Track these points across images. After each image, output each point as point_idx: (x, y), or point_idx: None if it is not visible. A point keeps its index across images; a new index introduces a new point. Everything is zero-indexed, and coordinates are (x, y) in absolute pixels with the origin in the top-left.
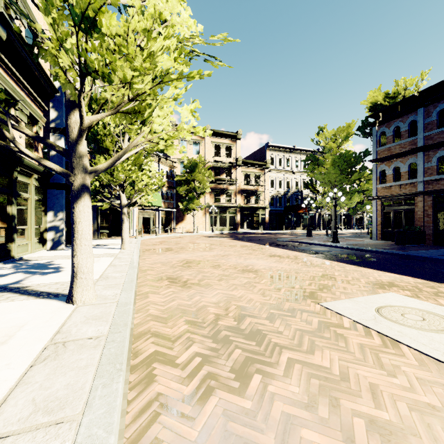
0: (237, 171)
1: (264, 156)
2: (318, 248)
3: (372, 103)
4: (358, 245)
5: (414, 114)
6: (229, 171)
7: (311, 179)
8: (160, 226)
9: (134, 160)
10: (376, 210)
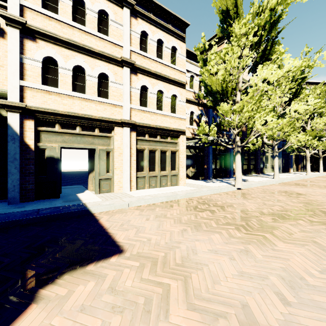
0: None
1: None
2: None
3: None
4: None
5: None
6: None
7: None
8: None
9: (310, 134)
10: None
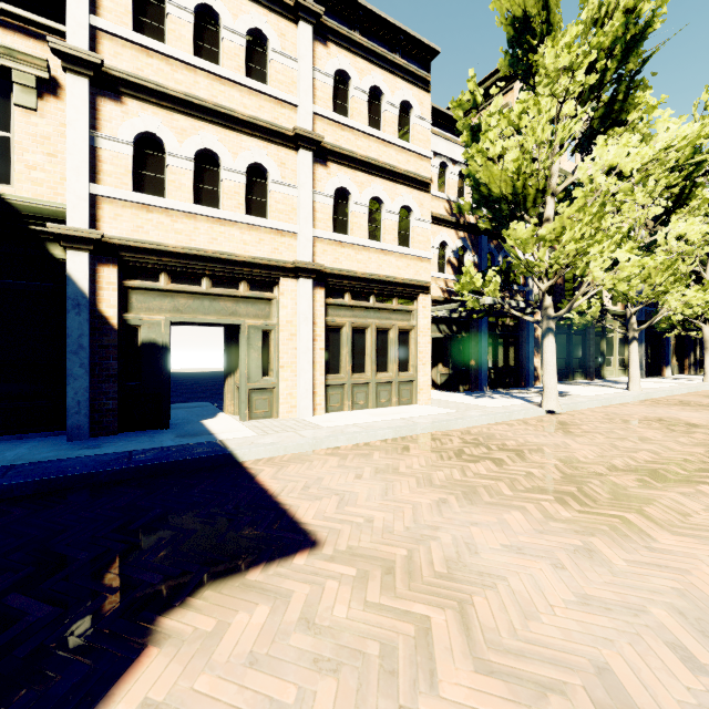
0: None
1: None
2: None
3: None
4: None
5: None
6: None
7: None
8: None
9: None
10: None
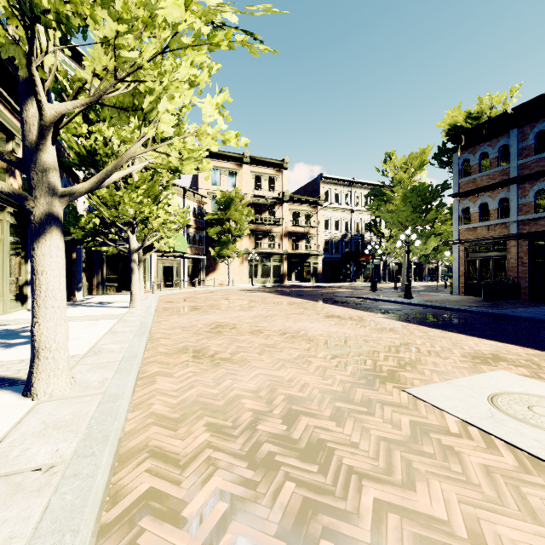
0: (283, 209)
1: (317, 190)
2: (388, 306)
3: (451, 125)
4: (437, 301)
5: (506, 136)
6: (273, 209)
7: (374, 219)
8: (186, 278)
9: (147, 190)
10: (458, 257)
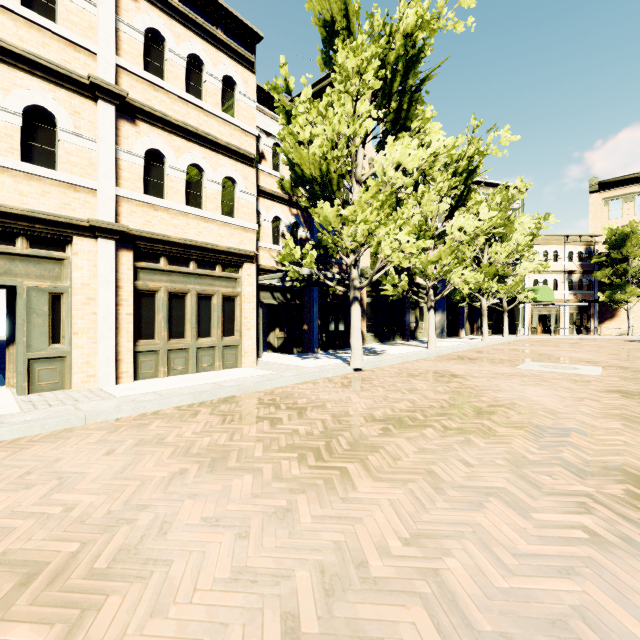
0: None
1: None
2: None
3: None
4: None
5: None
6: None
7: None
8: (567, 325)
9: (488, 272)
10: None
